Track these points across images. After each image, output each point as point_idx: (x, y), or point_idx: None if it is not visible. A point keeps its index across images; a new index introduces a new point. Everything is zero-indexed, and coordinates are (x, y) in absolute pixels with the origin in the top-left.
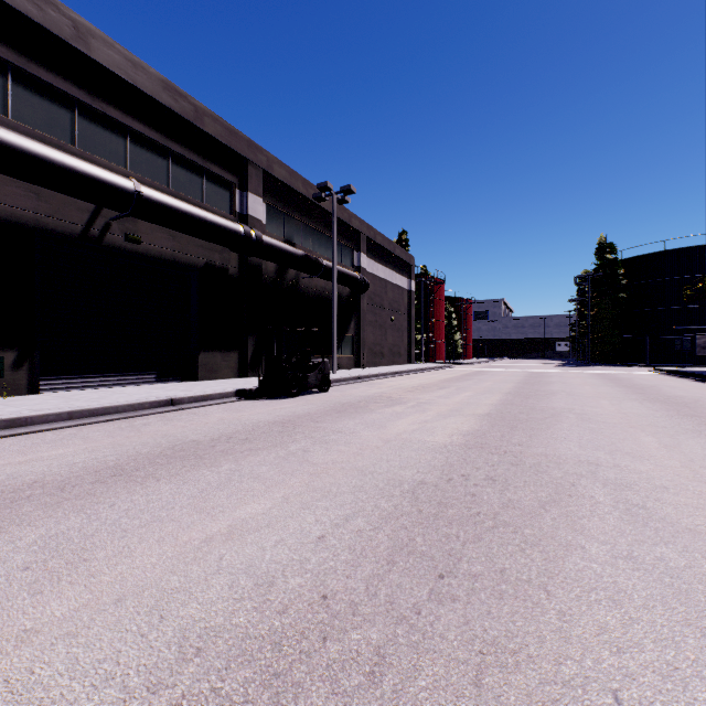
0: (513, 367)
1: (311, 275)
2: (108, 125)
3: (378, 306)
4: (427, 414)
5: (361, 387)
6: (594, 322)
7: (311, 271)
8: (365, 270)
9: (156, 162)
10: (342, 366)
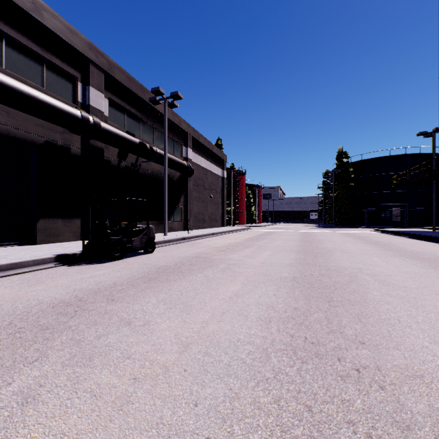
0: (289, 229)
1: (148, 159)
2: None
3: (201, 186)
4: (237, 280)
5: (183, 247)
6: (335, 200)
7: (147, 156)
8: (192, 161)
9: None
10: (174, 229)
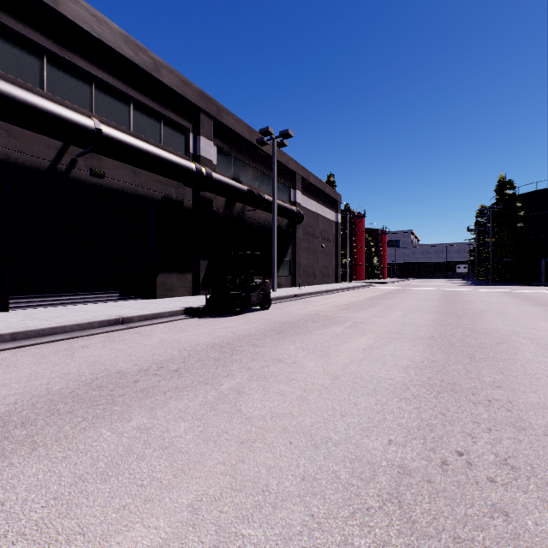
0: (425, 286)
1: (255, 208)
2: (75, 73)
3: (311, 235)
4: (368, 336)
5: (298, 305)
6: (494, 248)
7: (255, 205)
8: (300, 205)
9: (118, 108)
10: (281, 285)
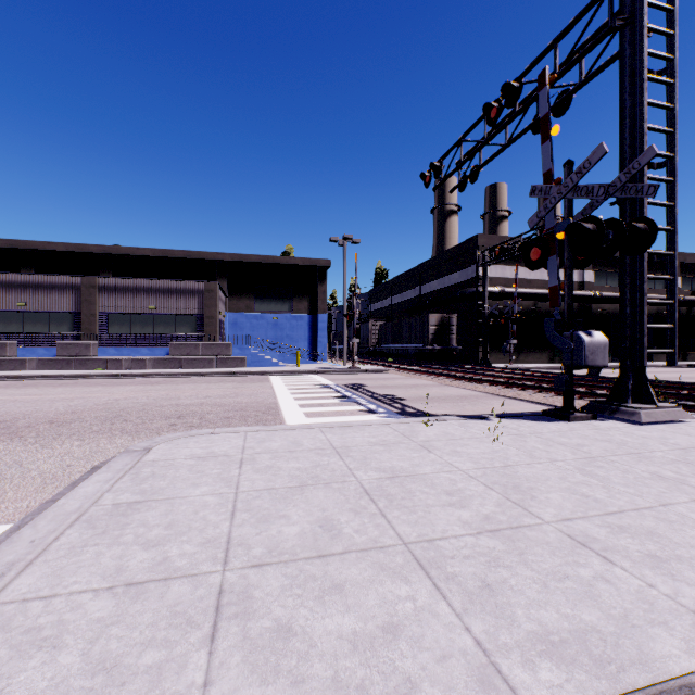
0: None
1: None
2: None
3: None
4: None
5: None
6: None
7: None
8: None
9: None
10: None
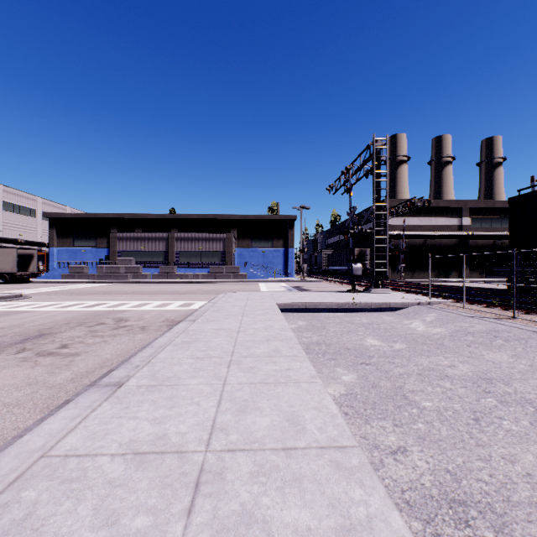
0: None
1: None
2: (496, 219)
3: None
4: None
5: None
6: None
7: None
8: None
9: (507, 222)
10: None
